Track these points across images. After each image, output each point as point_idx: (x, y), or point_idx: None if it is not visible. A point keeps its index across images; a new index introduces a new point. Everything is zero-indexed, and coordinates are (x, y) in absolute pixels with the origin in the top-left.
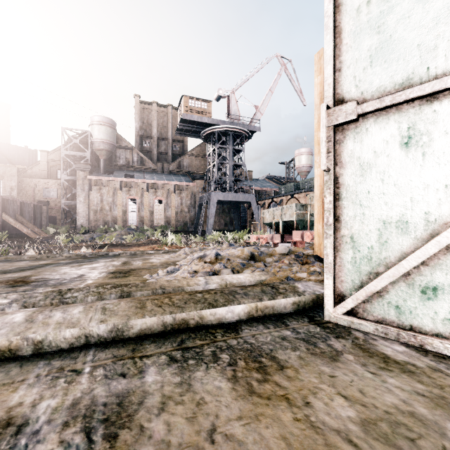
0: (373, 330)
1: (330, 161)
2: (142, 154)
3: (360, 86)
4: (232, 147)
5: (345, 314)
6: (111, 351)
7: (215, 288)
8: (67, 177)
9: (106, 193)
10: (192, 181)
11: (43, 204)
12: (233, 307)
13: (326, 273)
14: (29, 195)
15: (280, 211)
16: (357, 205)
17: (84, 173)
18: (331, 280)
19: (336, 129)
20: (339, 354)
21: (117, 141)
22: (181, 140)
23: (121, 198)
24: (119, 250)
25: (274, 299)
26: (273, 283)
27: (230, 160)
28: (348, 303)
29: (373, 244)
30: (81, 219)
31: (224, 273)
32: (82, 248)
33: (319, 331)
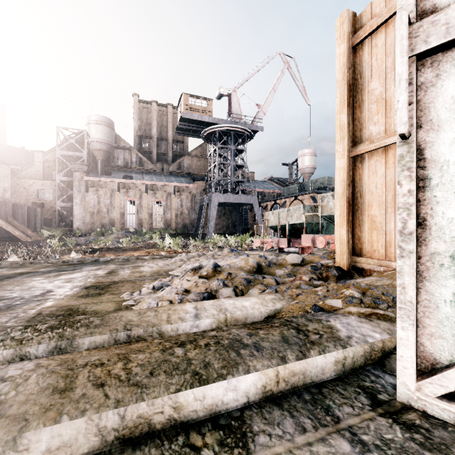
0: None
1: (410, 119)
2: (141, 154)
3: None
4: (233, 147)
5: (441, 397)
6: None
7: (208, 330)
8: (62, 178)
9: (103, 195)
10: (192, 182)
11: (37, 206)
12: (236, 380)
13: (401, 319)
14: (24, 196)
15: (287, 213)
16: None
17: (81, 174)
18: (412, 332)
19: (419, 64)
20: None
21: (115, 141)
22: (181, 141)
23: (119, 200)
24: (111, 255)
25: (305, 358)
26: (296, 317)
27: (231, 161)
28: (449, 379)
29: None
30: (77, 222)
31: (224, 295)
32: (72, 253)
33: (403, 440)
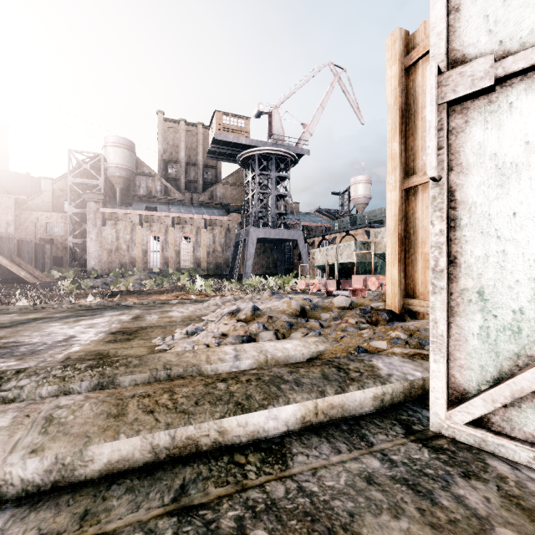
0: (528, 459)
1: (442, 163)
2: (166, 182)
3: (497, 30)
4: (275, 173)
5: (469, 424)
6: (40, 518)
7: (249, 369)
8: (75, 210)
9: (123, 229)
10: (227, 214)
11: (46, 242)
12: (276, 410)
13: (434, 353)
14: (30, 231)
15: (336, 250)
16: (491, 237)
17: (96, 205)
18: (443, 364)
19: (450, 110)
20: (488, 528)
21: (136, 167)
22: (213, 166)
23: (141, 235)
24: (134, 299)
25: (344, 392)
26: (338, 357)
27: (272, 189)
28: (475, 406)
29: (523, 305)
30: (92, 261)
31: (264, 338)
32: (88, 297)
33: (429, 459)
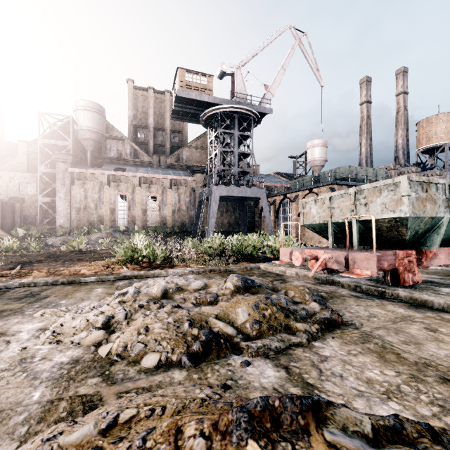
0: None
1: None
2: (136, 145)
3: None
4: (238, 132)
5: None
6: None
7: None
8: (45, 170)
9: (91, 189)
10: (192, 175)
11: (16, 201)
12: None
13: None
14: (3, 190)
15: (353, 197)
16: None
17: (65, 165)
18: None
19: None
20: None
21: (107, 131)
22: (180, 131)
23: (108, 194)
24: (41, 272)
25: None
26: None
27: (235, 148)
28: None
29: None
30: (61, 219)
31: None
32: None
33: None
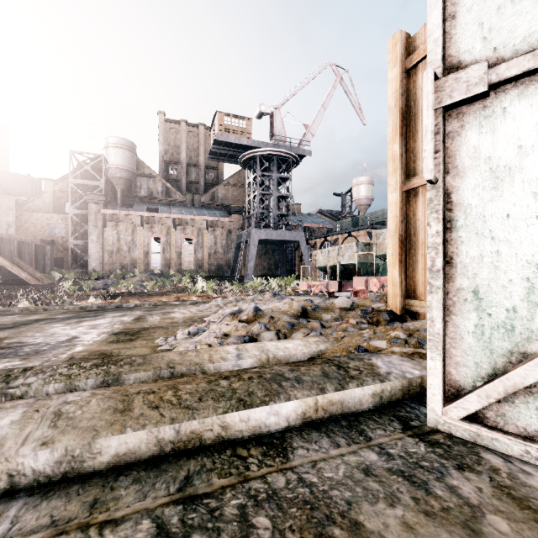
0: (520, 452)
1: (438, 166)
2: (168, 183)
3: (491, 38)
4: (277, 174)
5: (464, 419)
6: (51, 506)
7: (251, 367)
8: (76, 211)
9: (124, 231)
10: (228, 215)
11: (47, 243)
12: (278, 406)
13: (430, 350)
14: (31, 232)
15: (337, 252)
16: (486, 238)
17: (97, 206)
18: (439, 361)
19: (447, 115)
20: (479, 516)
21: (137, 168)
22: (215, 167)
23: (142, 237)
24: (136, 301)
25: (344, 390)
26: (338, 356)
27: (274, 191)
28: (470, 402)
29: (516, 304)
30: (93, 262)
31: (266, 338)
32: (90, 298)
33: (425, 452)
